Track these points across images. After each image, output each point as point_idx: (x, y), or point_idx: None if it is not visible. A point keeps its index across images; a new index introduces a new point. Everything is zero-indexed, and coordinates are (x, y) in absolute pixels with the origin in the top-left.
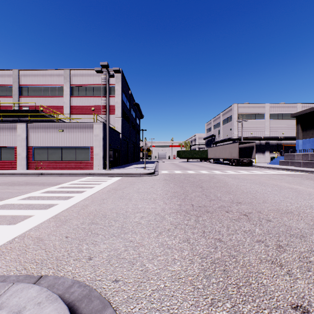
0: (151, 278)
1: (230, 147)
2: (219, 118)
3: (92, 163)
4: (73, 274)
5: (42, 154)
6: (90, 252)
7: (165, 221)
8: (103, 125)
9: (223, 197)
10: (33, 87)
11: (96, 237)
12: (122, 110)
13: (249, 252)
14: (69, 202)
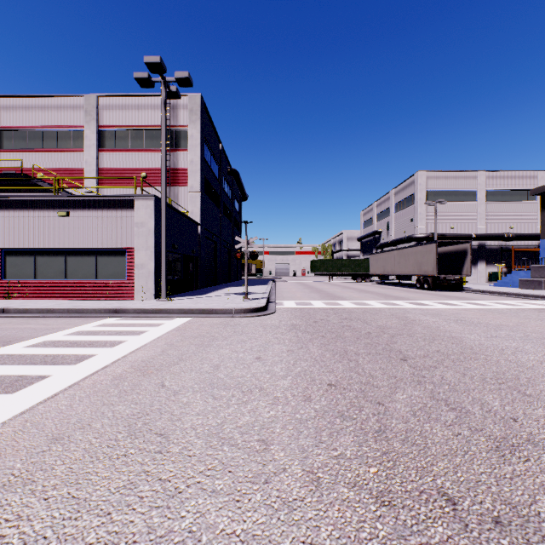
0: None
1: (418, 253)
2: (387, 200)
3: (132, 284)
4: None
5: (23, 265)
6: None
7: None
8: (155, 201)
9: (528, 420)
10: (23, 131)
11: None
12: (203, 177)
13: None
14: None
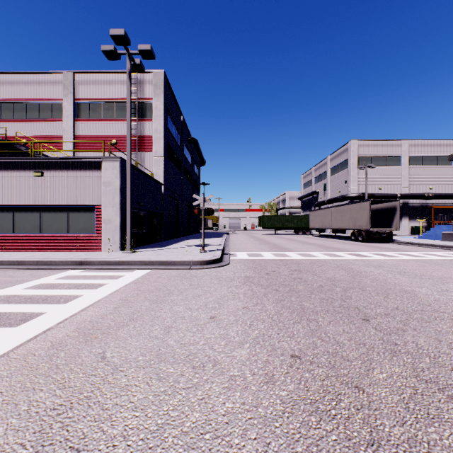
0: None
1: (353, 210)
2: (324, 165)
3: (101, 237)
4: None
5: (2, 220)
6: None
7: None
8: (120, 163)
9: None
10: (9, 103)
11: None
12: (166, 143)
13: None
14: None
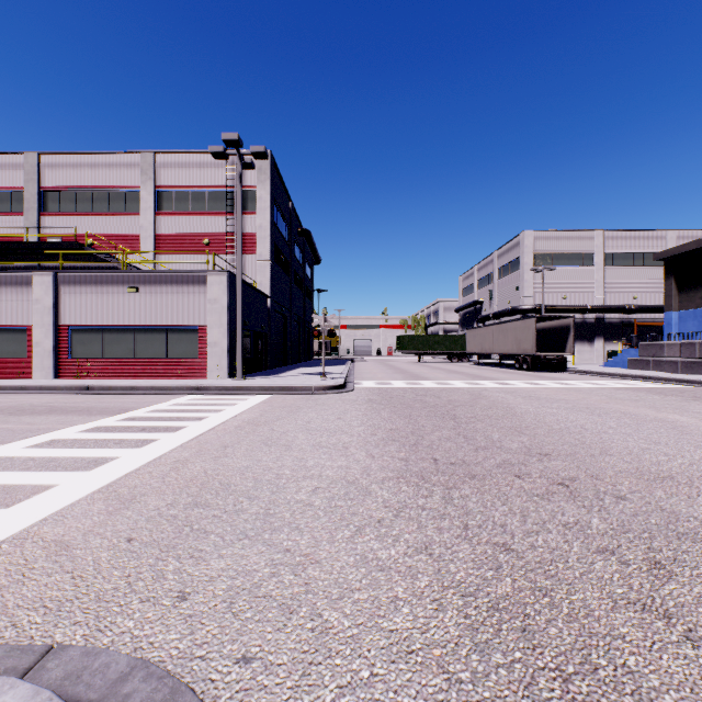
0: (336, 653)
1: (517, 329)
2: (490, 263)
3: (205, 363)
4: (136, 642)
5: (90, 343)
6: (184, 579)
7: (371, 498)
8: (228, 277)
9: (507, 441)
10: (70, 191)
11: (202, 539)
12: (272, 244)
13: (582, 581)
14: (145, 453)
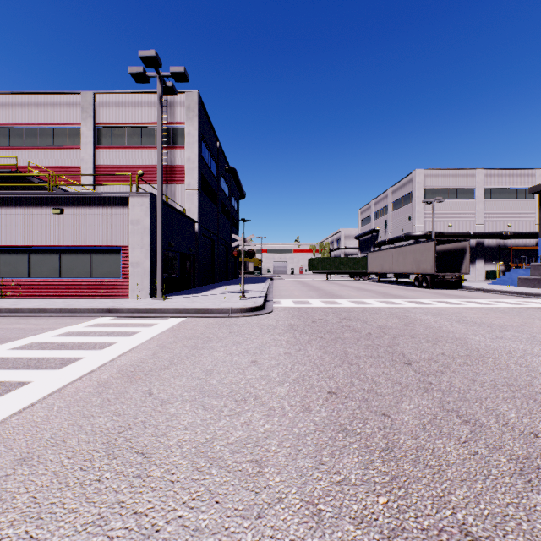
0: None
1: (417, 251)
2: (385, 198)
3: (128, 283)
4: None
5: (16, 263)
6: None
7: None
8: (150, 199)
9: None
10: (19, 128)
11: None
12: (200, 175)
13: None
14: None
